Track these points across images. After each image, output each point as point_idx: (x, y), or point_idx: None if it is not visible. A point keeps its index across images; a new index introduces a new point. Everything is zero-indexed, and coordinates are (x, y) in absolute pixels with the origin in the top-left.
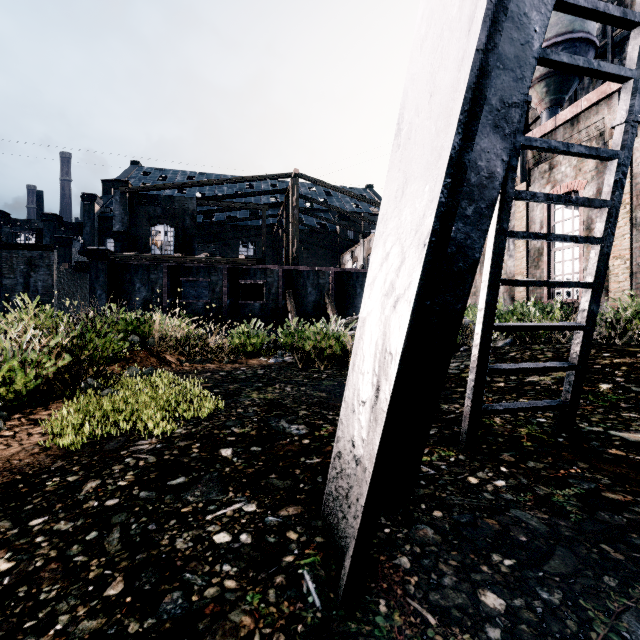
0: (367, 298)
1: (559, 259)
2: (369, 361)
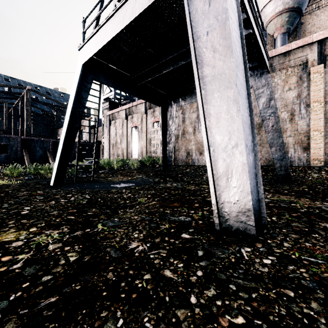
0: (56, 161)
1: (134, 145)
2: (56, 167)
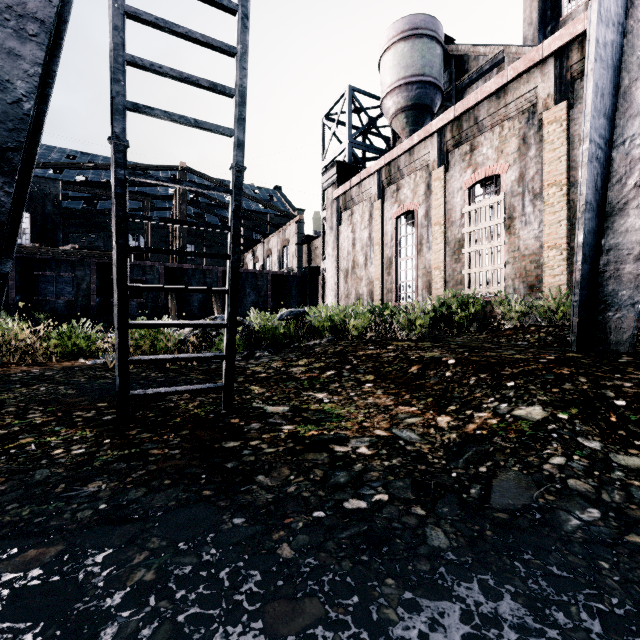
0: None
1: (404, 268)
2: None
